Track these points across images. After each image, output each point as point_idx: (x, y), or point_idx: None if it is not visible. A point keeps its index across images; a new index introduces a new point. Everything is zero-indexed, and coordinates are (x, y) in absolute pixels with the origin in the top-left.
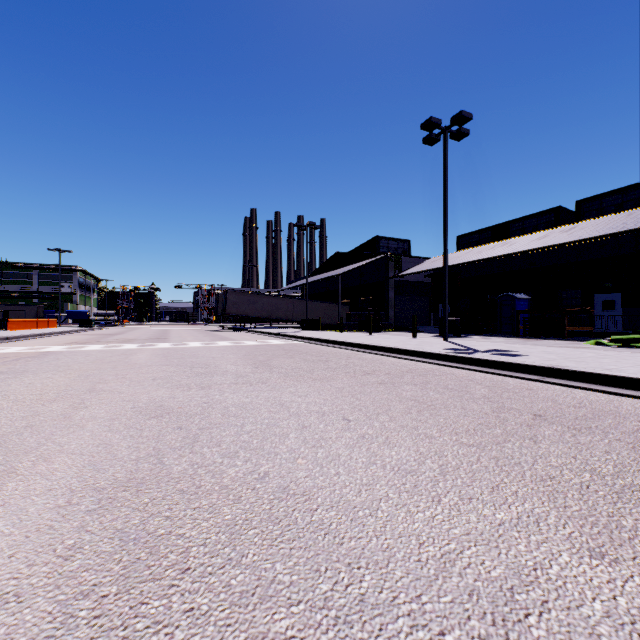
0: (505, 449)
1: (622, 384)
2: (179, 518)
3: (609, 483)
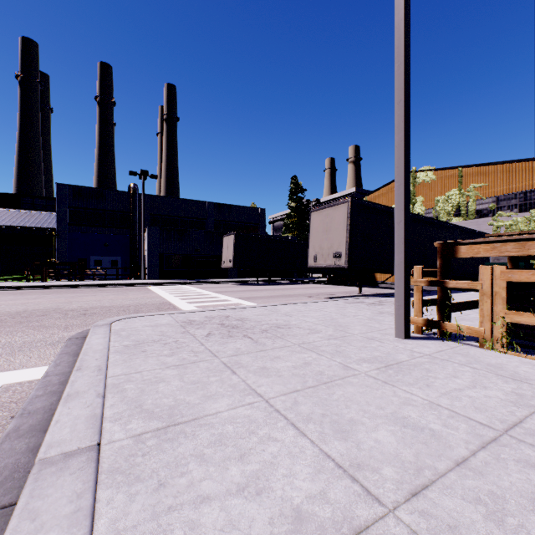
0: (26, 295)
1: (29, 287)
2: (2, 300)
3: (44, 294)
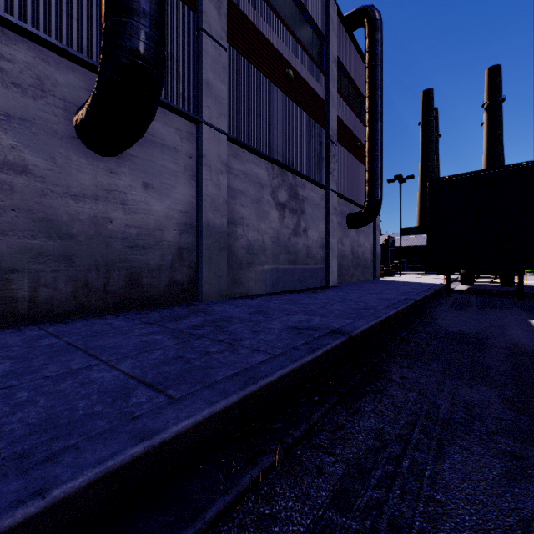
0: None
1: None
2: None
3: None
